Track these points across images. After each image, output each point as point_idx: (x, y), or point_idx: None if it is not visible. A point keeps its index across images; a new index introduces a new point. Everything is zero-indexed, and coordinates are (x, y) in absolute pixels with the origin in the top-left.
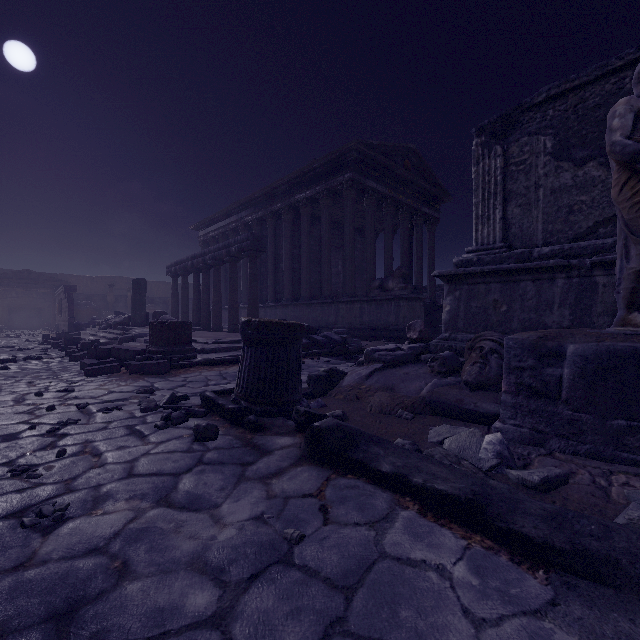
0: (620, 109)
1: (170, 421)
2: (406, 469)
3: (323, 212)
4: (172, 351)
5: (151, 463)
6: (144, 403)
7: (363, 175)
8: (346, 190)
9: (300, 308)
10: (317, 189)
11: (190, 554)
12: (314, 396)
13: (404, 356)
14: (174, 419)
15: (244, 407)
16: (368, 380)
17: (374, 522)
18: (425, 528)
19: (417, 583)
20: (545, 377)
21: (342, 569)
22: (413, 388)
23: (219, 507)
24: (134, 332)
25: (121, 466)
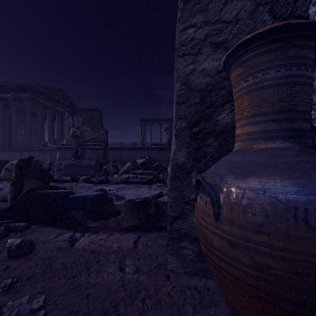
0: (71, 129)
1: None
2: None
3: (12, 107)
4: None
5: None
6: None
7: (36, 96)
8: (26, 101)
9: None
10: (8, 95)
11: None
12: None
13: None
14: None
15: None
16: None
17: None
18: None
19: None
20: (60, 168)
21: None
22: None
23: None
24: None
25: None
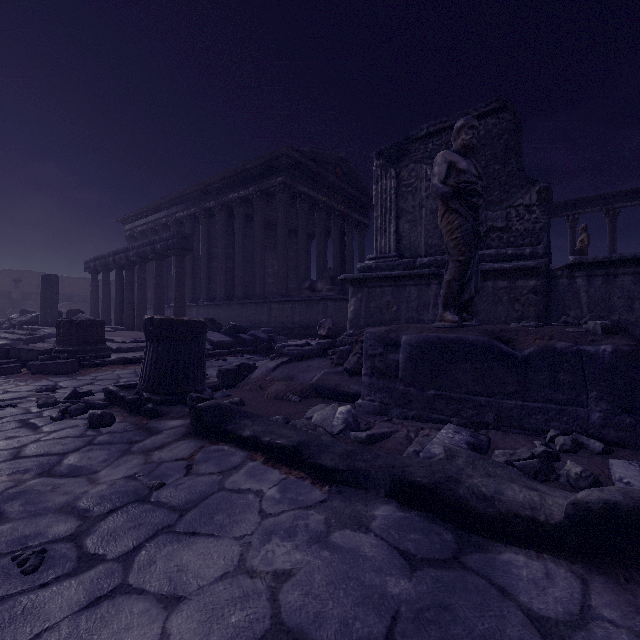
0: (439, 160)
1: (68, 414)
2: (262, 433)
3: (256, 213)
4: (82, 350)
5: (40, 447)
6: (42, 399)
7: (295, 180)
8: (278, 193)
9: (234, 307)
10: (250, 190)
11: (62, 504)
12: (223, 388)
13: (311, 351)
14: (72, 411)
15: (145, 398)
16: (274, 372)
17: (226, 471)
18: (262, 471)
19: (238, 501)
20: (389, 361)
21: (186, 500)
22: (309, 377)
23: (98, 473)
24: (43, 332)
25: (8, 451)
